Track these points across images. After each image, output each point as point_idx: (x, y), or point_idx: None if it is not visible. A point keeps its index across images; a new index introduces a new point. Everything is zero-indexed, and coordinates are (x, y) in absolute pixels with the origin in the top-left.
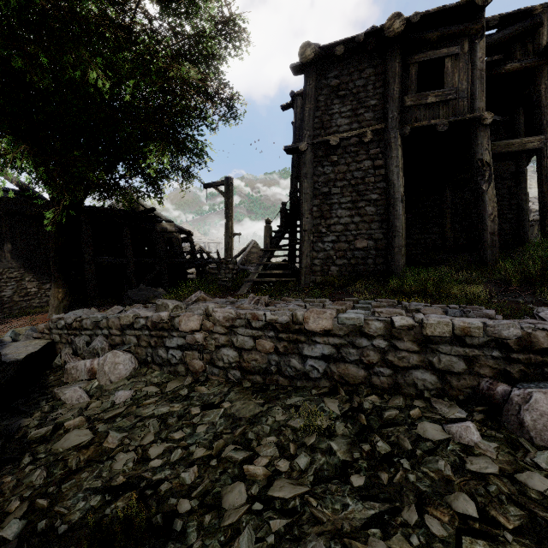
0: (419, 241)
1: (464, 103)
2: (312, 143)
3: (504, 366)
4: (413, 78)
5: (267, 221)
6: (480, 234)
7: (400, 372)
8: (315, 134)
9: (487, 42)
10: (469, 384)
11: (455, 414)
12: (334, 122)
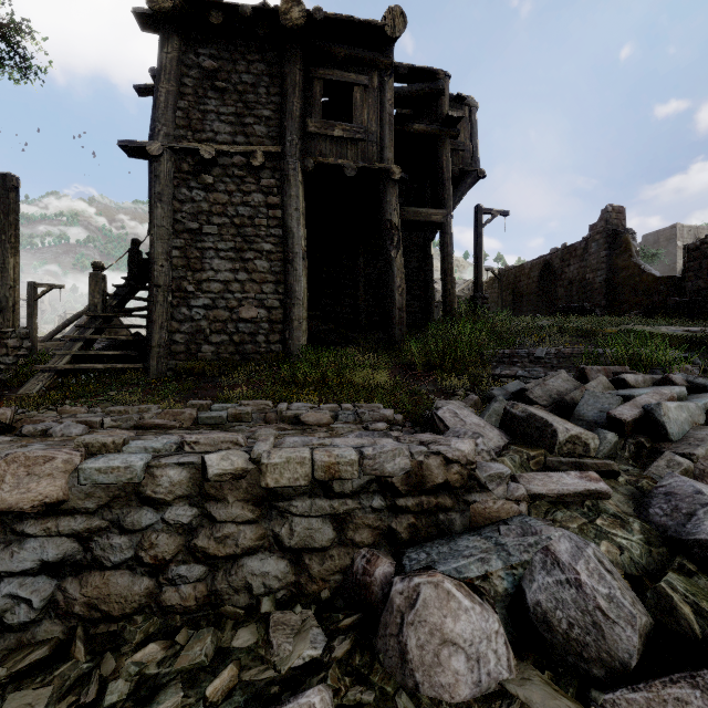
0: (332, 314)
1: (374, 148)
2: (171, 147)
3: (389, 523)
4: (318, 98)
5: (96, 265)
6: (389, 309)
7: (220, 567)
8: (177, 134)
9: (398, 91)
10: (339, 565)
11: (302, 655)
12: (209, 125)
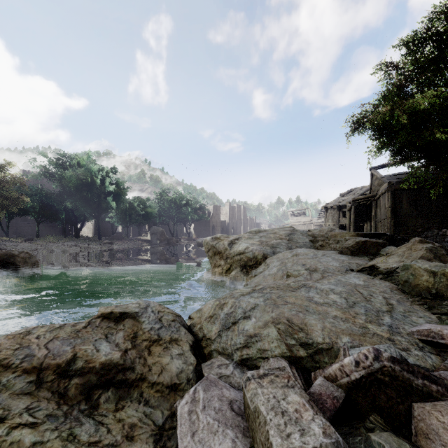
0: None
1: None
2: None
3: None
4: None
5: None
6: None
7: None
8: None
9: None
10: None
11: None
12: None
